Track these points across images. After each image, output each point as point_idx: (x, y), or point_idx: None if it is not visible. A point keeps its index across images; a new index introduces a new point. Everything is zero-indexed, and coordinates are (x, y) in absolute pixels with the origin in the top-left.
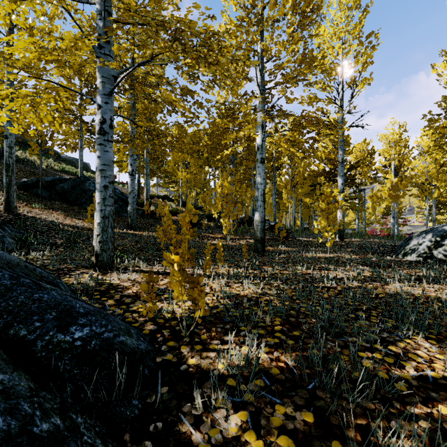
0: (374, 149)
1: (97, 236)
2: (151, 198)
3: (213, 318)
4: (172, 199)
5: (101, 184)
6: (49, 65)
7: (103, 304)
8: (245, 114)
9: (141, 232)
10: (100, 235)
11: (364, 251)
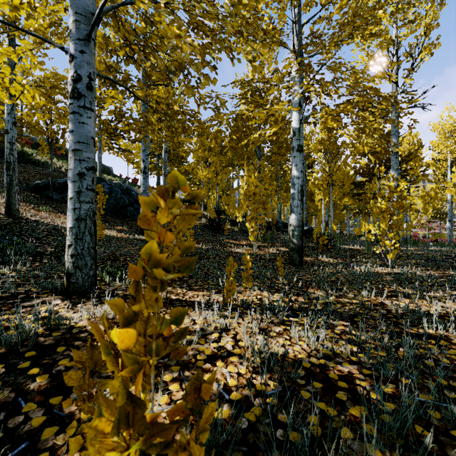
0: (421, 142)
1: (69, 247)
2: None
3: (240, 453)
4: (193, 202)
5: (74, 171)
6: (15, 14)
7: (22, 388)
8: (282, 76)
9: None
10: (72, 245)
11: (439, 265)
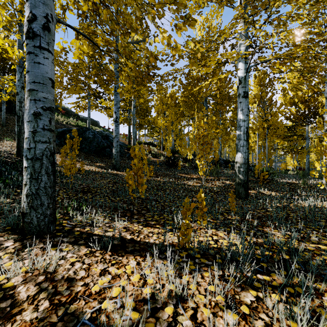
0: None
1: (25, 186)
2: (139, 144)
3: None
4: (155, 145)
5: (30, 111)
6: None
7: None
8: (236, 16)
9: (123, 172)
10: (28, 184)
11: None
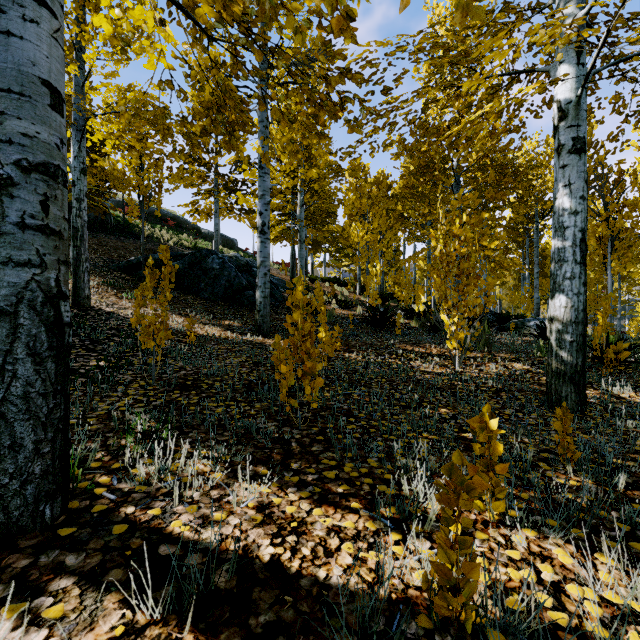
0: None
1: None
2: (313, 281)
3: None
4: (344, 282)
5: None
6: None
7: None
8: None
9: None
10: None
11: None
